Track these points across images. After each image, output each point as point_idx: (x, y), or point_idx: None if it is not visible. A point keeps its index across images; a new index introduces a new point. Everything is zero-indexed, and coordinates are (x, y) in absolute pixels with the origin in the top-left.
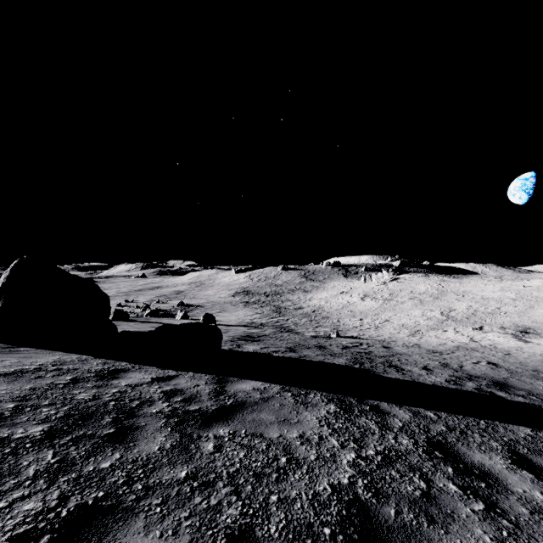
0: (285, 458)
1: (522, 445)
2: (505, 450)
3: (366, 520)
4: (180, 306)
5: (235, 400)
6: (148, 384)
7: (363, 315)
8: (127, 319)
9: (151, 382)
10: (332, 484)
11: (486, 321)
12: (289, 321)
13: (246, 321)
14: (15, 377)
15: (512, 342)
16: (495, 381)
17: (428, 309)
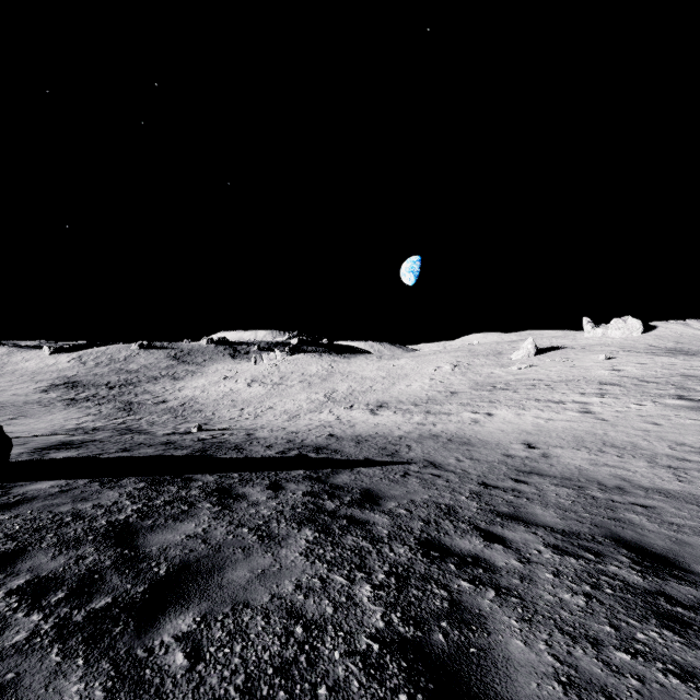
0: (71, 518)
1: (286, 479)
2: (270, 484)
3: (126, 528)
4: None
5: (24, 497)
6: None
7: (246, 404)
8: None
9: None
10: (109, 521)
11: (358, 400)
12: (143, 421)
13: (67, 428)
14: None
15: (366, 416)
16: (318, 447)
17: (315, 391)
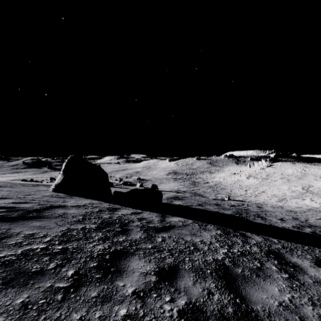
0: (193, 247)
1: None
2: (313, 259)
3: (226, 271)
4: (138, 180)
5: (170, 224)
6: (130, 215)
7: (247, 188)
8: (112, 186)
9: (131, 214)
10: (213, 258)
11: None
12: (200, 190)
13: (175, 189)
14: (77, 207)
15: None
16: None
17: (293, 185)
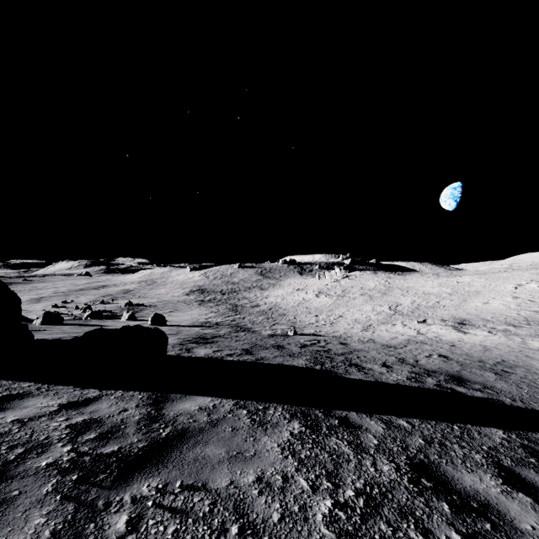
0: (237, 526)
1: (503, 453)
2: (490, 465)
3: None
4: (127, 306)
5: (173, 428)
6: (51, 416)
7: (318, 311)
8: (61, 322)
9: (56, 411)
10: None
11: (429, 315)
12: (246, 320)
13: (200, 321)
14: None
15: (454, 333)
16: (450, 375)
17: (378, 304)
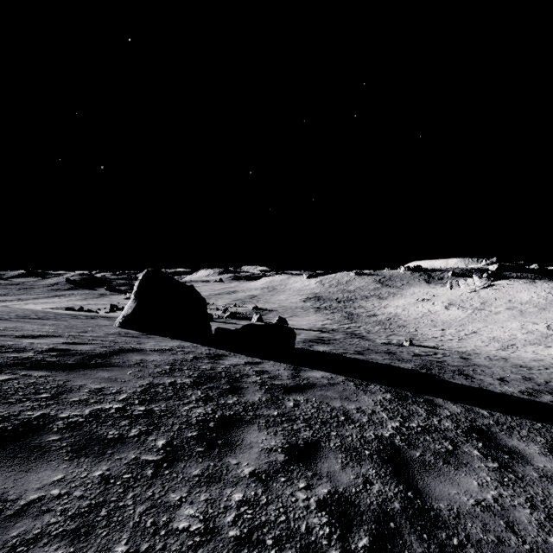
0: (343, 417)
1: None
2: (547, 444)
3: (396, 453)
4: (254, 310)
5: (307, 381)
6: (243, 365)
7: (446, 325)
8: (211, 320)
9: (245, 364)
10: (376, 434)
11: None
12: (361, 328)
13: (317, 327)
14: (161, 352)
15: None
16: None
17: (530, 321)
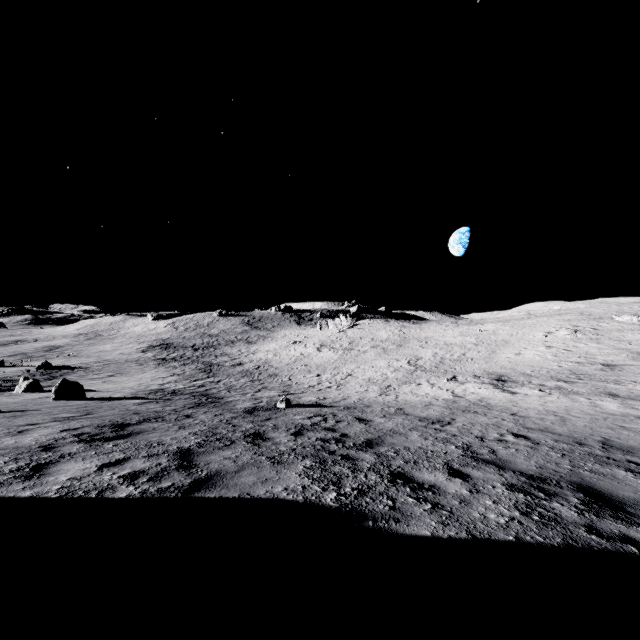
0: None
1: None
2: None
3: None
4: (42, 370)
5: None
6: None
7: (321, 369)
8: None
9: None
10: None
11: (457, 370)
12: (221, 384)
13: (150, 389)
14: None
15: (499, 394)
16: (576, 486)
17: (394, 358)
